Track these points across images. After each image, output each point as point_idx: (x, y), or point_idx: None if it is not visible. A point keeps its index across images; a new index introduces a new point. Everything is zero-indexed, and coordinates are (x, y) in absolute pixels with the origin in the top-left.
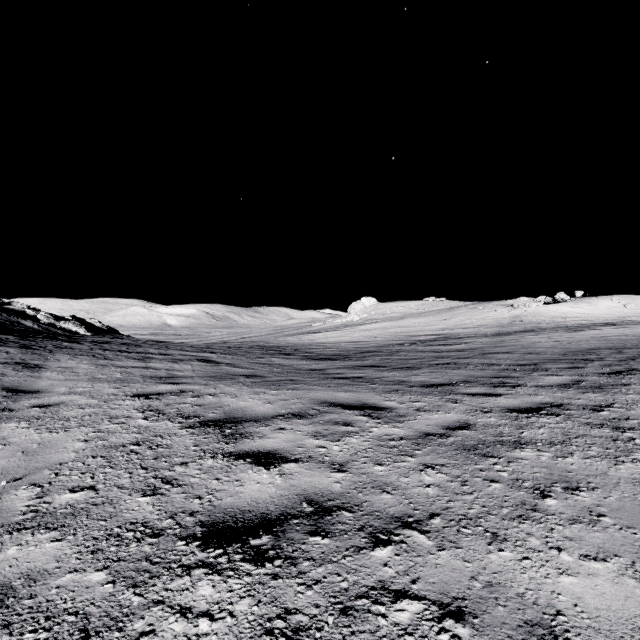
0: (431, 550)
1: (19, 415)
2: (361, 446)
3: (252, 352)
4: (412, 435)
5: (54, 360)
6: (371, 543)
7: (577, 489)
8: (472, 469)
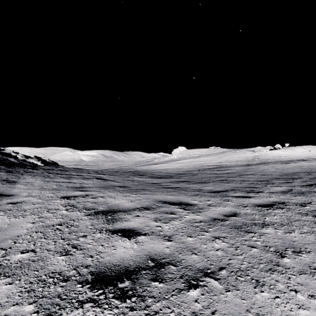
0: (222, 291)
1: (0, 208)
2: (180, 226)
3: (124, 174)
4: (207, 219)
5: (23, 178)
6: (187, 286)
7: (300, 252)
8: (240, 240)
